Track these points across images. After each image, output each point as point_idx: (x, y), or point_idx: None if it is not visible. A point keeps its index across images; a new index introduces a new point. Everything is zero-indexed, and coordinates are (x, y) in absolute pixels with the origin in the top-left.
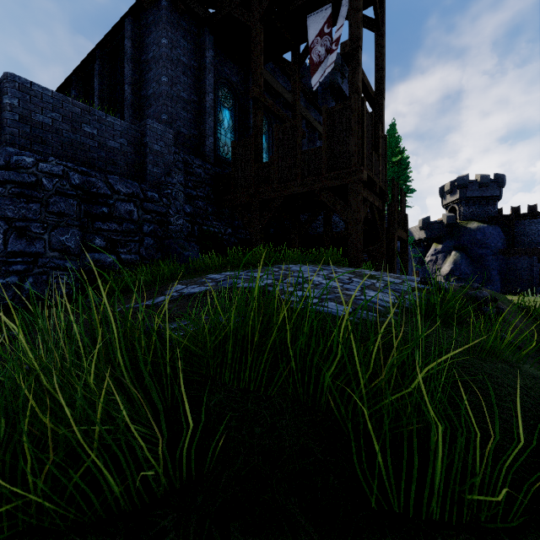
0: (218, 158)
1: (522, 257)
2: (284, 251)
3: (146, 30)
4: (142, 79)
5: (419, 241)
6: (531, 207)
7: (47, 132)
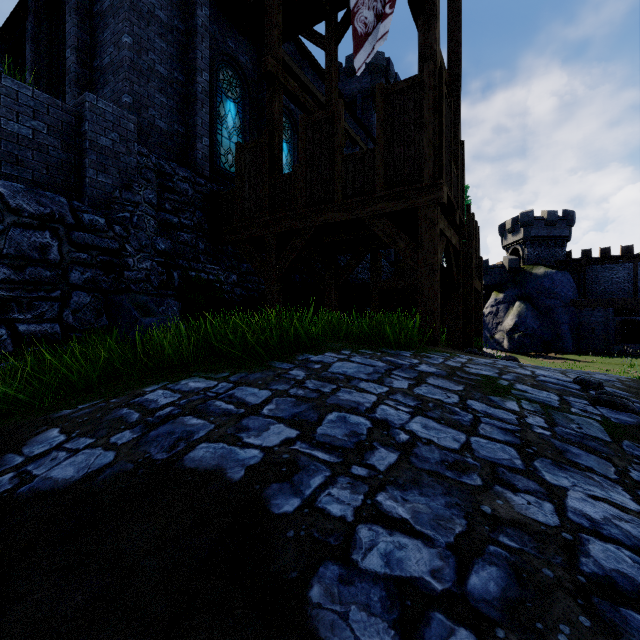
0: (218, 170)
1: (596, 309)
2: (315, 305)
3: None
4: (94, 42)
5: None
6: (603, 251)
7: None
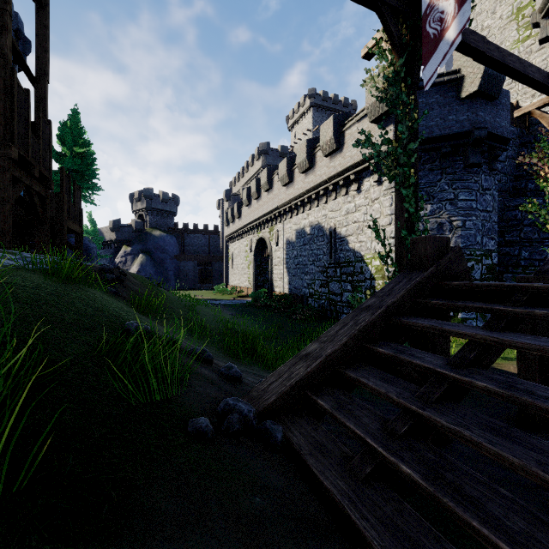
0: None
1: (189, 262)
2: None
3: None
4: None
5: (111, 242)
6: (195, 225)
7: None
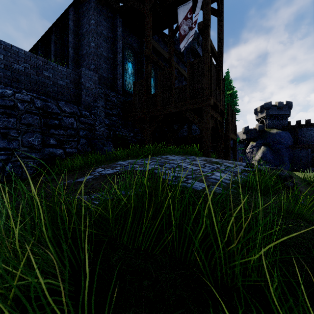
0: (125, 91)
1: (302, 150)
2: (164, 146)
3: (82, 15)
4: (79, 44)
5: (242, 140)
6: (307, 121)
7: (21, 75)
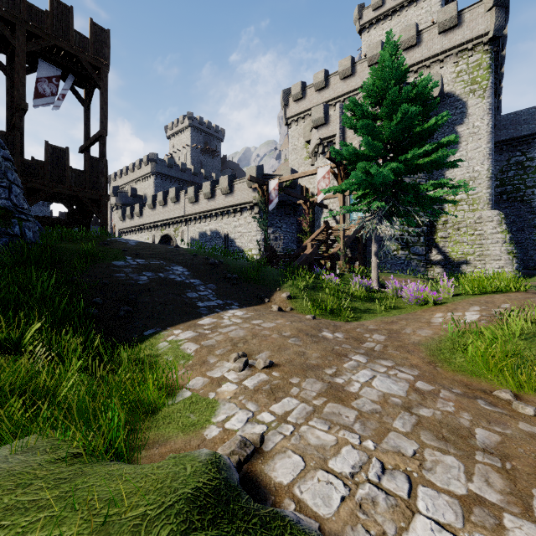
0: None
1: None
2: None
3: None
4: None
5: None
6: None
7: None
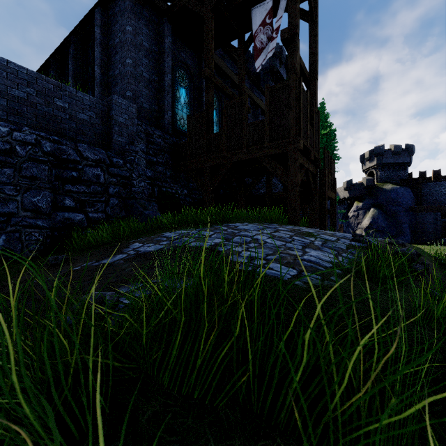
0: (176, 129)
1: (428, 213)
2: (232, 208)
3: (113, 19)
4: (109, 61)
5: (344, 200)
6: (435, 172)
7: (22, 105)
